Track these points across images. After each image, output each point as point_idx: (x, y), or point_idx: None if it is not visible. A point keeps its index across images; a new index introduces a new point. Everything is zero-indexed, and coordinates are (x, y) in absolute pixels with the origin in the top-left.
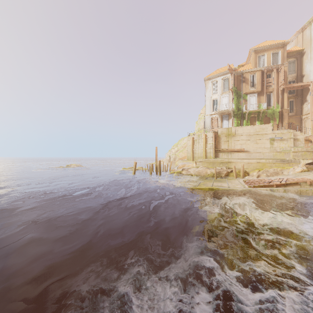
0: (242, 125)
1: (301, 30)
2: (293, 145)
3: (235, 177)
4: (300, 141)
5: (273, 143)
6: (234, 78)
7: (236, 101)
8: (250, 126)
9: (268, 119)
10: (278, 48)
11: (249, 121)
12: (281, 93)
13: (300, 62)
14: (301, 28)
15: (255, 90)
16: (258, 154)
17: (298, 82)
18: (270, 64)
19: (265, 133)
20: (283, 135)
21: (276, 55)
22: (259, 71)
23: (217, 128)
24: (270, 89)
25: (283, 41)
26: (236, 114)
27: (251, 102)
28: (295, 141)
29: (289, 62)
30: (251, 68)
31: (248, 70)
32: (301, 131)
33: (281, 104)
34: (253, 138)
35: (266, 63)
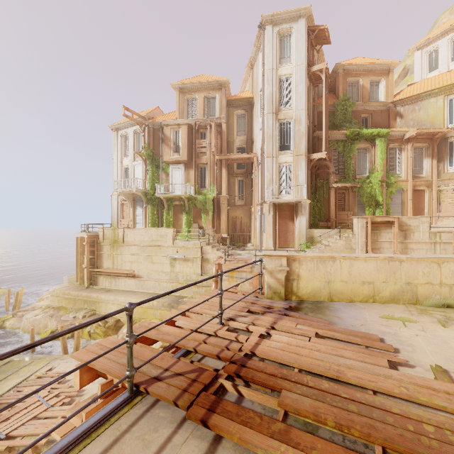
0: (160, 219)
1: (251, 65)
2: (200, 272)
3: (62, 351)
4: (211, 264)
5: (175, 265)
6: (149, 132)
7: (152, 175)
8: (145, 230)
9: (201, 211)
10: (214, 90)
11: (173, 212)
12: (219, 168)
13: (250, 117)
14: (249, 62)
15: (179, 158)
16: (153, 283)
17: (237, 153)
18: (203, 116)
19: (164, 244)
20: (187, 251)
21: (213, 100)
22: (186, 125)
23: (128, 221)
24: (204, 158)
25: (219, 79)
26: (150, 198)
27: (175, 178)
28: (205, 263)
29: (239, 116)
30: (172, 119)
31: (170, 122)
32: (250, 232)
33: (220, 187)
34: (148, 252)
35: (198, 113)
